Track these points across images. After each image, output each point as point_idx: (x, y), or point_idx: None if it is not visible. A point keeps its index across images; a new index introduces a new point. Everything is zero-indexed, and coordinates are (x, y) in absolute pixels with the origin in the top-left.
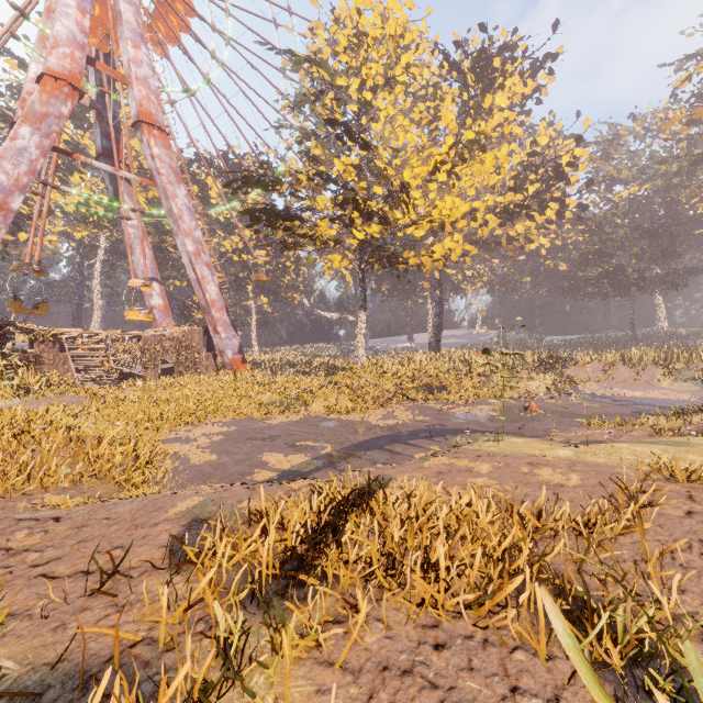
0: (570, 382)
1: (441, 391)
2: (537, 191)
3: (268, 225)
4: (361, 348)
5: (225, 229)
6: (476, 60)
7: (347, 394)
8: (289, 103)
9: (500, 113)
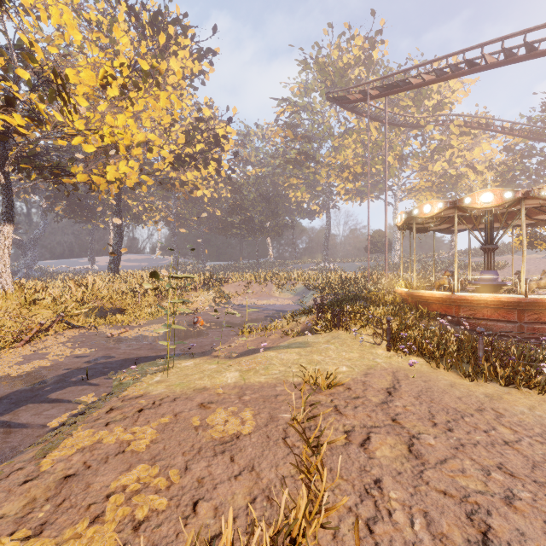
0: (225, 297)
1: (115, 313)
2: (203, 150)
3: None
4: (5, 270)
5: None
6: (153, 18)
7: None
8: None
9: (174, 76)
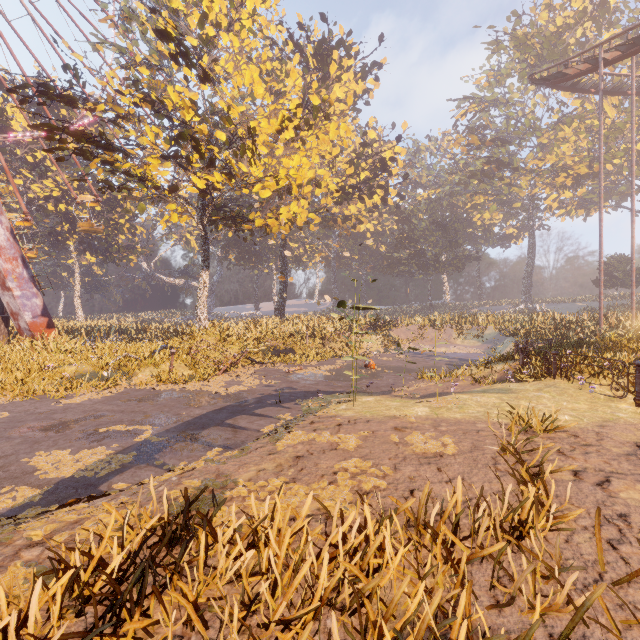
0: (395, 342)
1: (287, 353)
2: (367, 178)
3: (78, 154)
4: (204, 310)
5: (34, 170)
6: (317, 48)
7: (185, 360)
8: (111, 16)
9: (337, 104)
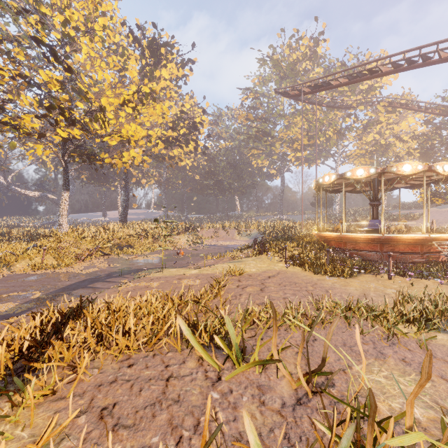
0: (200, 239)
1: (128, 248)
2: (185, 133)
3: None
4: (65, 219)
5: None
6: (150, 43)
7: (52, 254)
8: None
9: (165, 81)
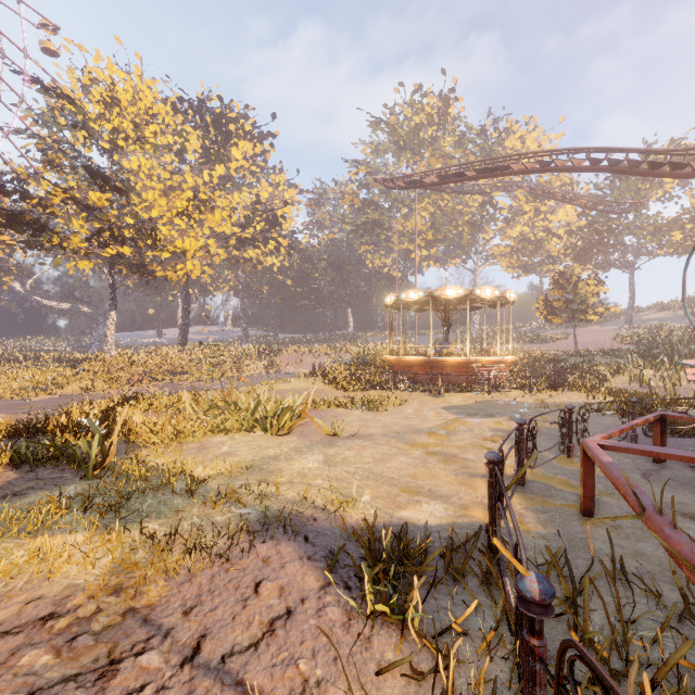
0: (276, 366)
1: (184, 375)
2: (262, 229)
3: (11, 228)
4: (112, 342)
5: None
6: (216, 118)
7: (102, 378)
8: (32, 115)
9: (236, 162)
